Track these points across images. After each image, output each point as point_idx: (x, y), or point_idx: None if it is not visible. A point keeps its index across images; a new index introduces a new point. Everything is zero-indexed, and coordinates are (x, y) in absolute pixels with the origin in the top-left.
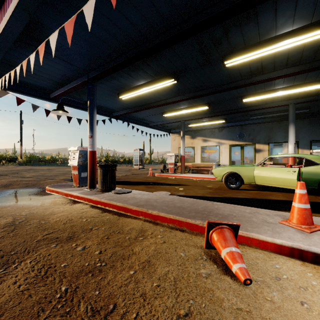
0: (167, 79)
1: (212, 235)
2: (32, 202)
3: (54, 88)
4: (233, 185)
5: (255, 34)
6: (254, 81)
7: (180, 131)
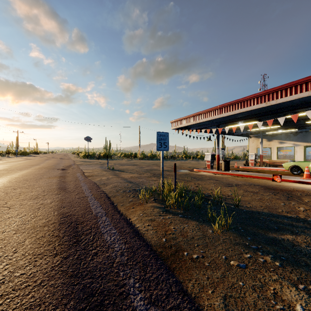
0: (254, 121)
1: (274, 177)
2: (201, 173)
3: (195, 126)
4: (296, 172)
5: (298, 110)
6: (307, 118)
7: (258, 136)
